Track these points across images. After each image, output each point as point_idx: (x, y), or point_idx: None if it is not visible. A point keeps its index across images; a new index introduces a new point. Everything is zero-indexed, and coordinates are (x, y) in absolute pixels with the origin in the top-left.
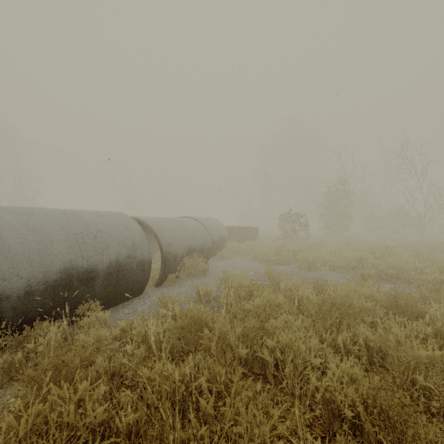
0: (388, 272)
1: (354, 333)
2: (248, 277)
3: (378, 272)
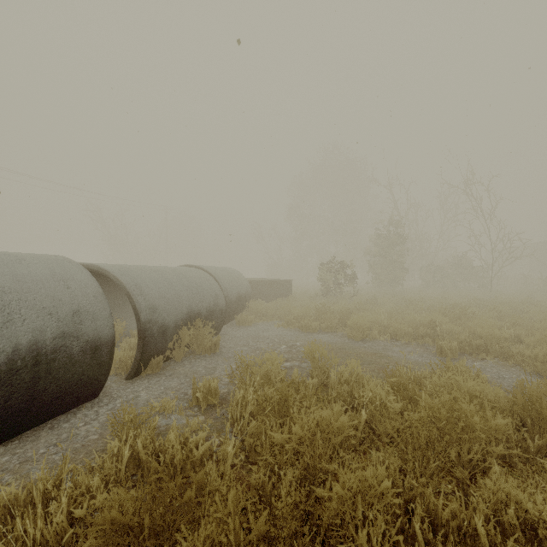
0: (473, 342)
1: (496, 498)
2: (279, 354)
3: (459, 343)
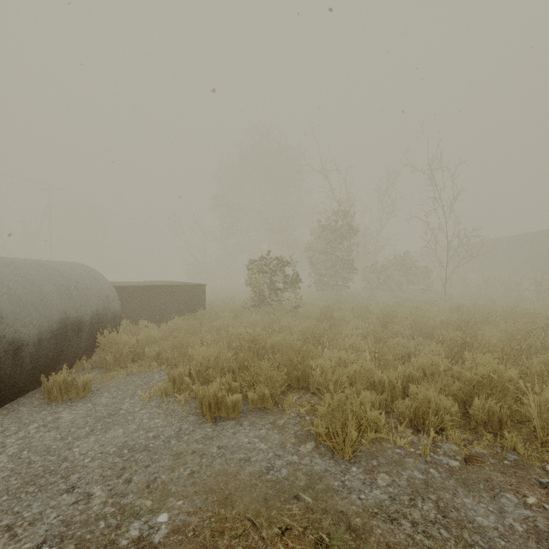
0: None
1: None
2: None
3: None
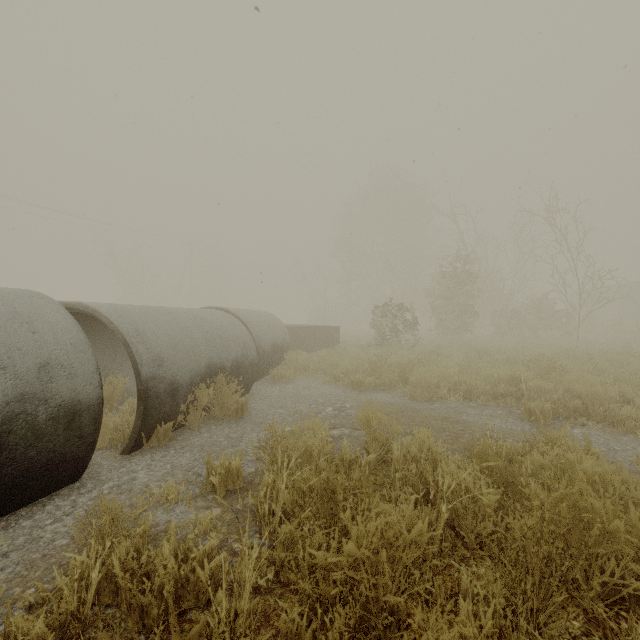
0: (569, 403)
1: None
2: (324, 419)
3: (551, 404)
